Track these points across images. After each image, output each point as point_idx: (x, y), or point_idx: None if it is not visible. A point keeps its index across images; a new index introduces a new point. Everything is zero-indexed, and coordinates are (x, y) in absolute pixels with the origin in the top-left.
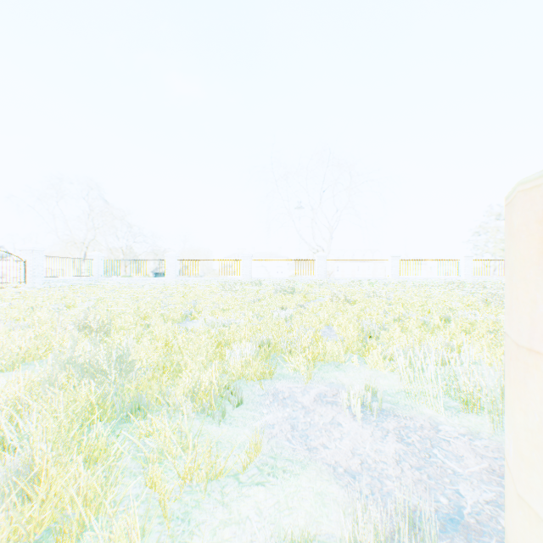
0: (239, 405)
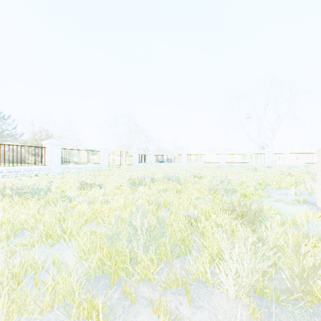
0: None
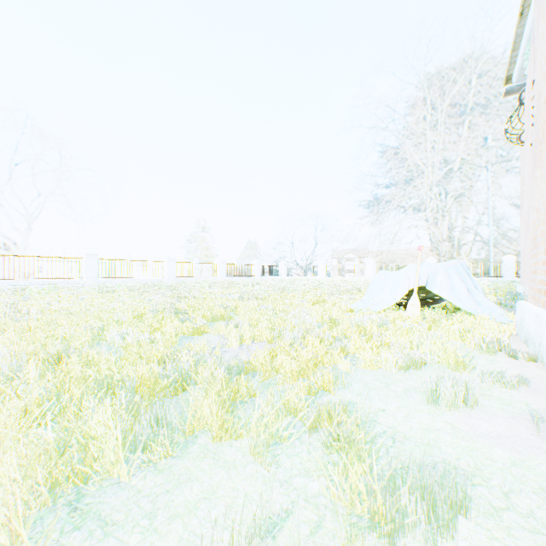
0: None
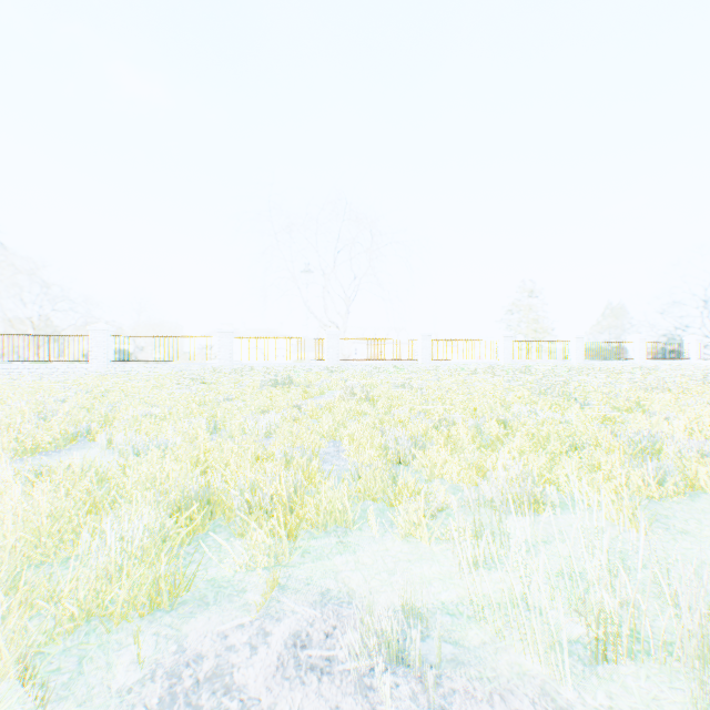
0: None
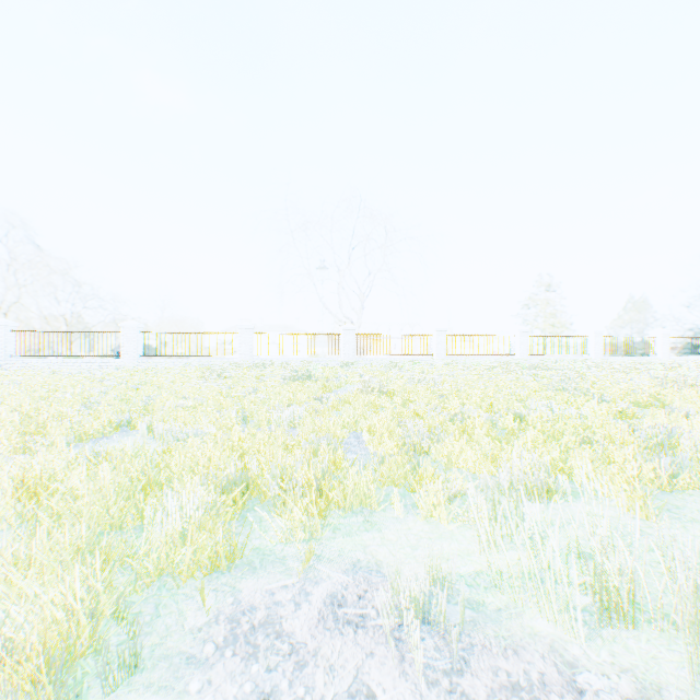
0: (130, 677)
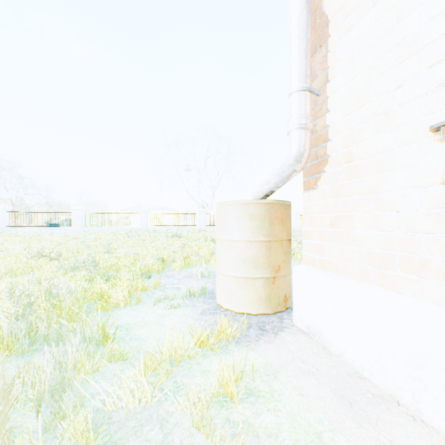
0: (150, 279)
